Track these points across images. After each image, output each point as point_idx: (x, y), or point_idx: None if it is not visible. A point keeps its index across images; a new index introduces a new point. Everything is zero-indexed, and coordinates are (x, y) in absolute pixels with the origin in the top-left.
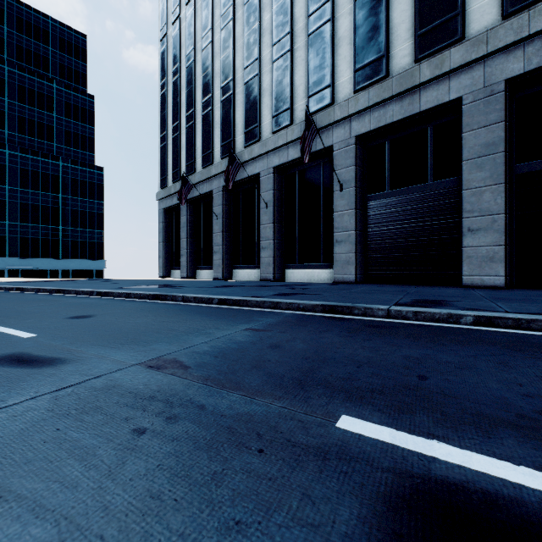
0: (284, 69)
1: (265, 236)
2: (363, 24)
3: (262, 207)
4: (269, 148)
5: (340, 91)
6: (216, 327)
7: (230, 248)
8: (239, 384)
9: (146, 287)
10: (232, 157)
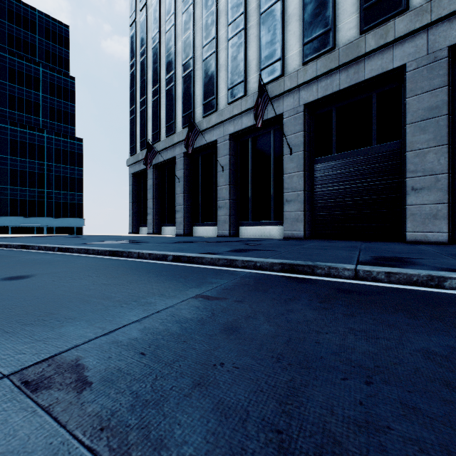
0: (238, 45)
1: (221, 197)
2: (311, 1)
3: (219, 171)
4: (225, 117)
5: (289, 64)
6: (161, 293)
7: (191, 207)
8: (159, 451)
9: (109, 243)
10: (191, 124)
